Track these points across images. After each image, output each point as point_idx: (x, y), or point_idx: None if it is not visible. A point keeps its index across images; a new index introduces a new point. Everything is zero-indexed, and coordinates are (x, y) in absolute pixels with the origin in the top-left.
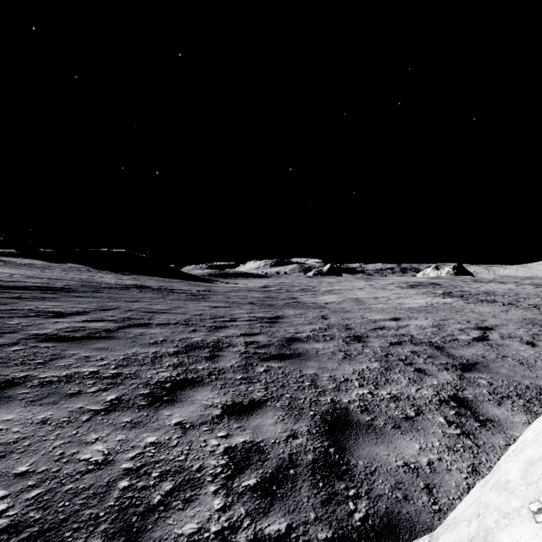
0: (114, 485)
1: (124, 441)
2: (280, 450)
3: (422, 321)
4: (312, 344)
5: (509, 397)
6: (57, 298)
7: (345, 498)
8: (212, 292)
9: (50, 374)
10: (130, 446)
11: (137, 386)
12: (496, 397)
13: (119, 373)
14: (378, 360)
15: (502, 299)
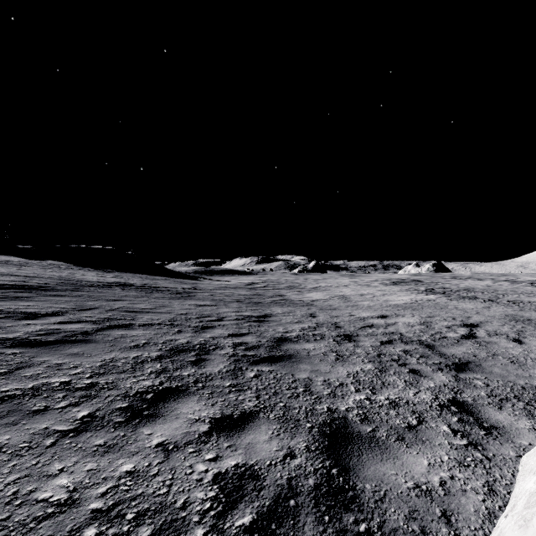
0: (78, 535)
1: (94, 471)
2: (277, 475)
3: (409, 318)
4: (303, 344)
5: (508, 400)
6: (32, 297)
7: (355, 535)
8: (198, 290)
9: (13, 387)
10: (102, 478)
11: (114, 399)
12: (495, 400)
13: (95, 383)
14: (372, 361)
15: (482, 295)
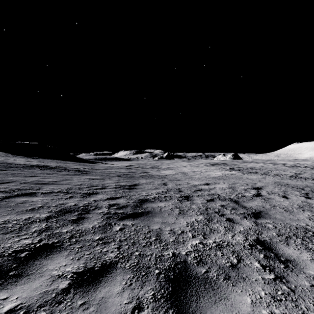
0: None
1: None
2: None
3: (222, 185)
4: (157, 203)
5: (290, 237)
6: None
7: None
8: (94, 169)
9: None
10: None
11: None
12: (283, 238)
13: None
14: (202, 213)
15: (260, 171)
